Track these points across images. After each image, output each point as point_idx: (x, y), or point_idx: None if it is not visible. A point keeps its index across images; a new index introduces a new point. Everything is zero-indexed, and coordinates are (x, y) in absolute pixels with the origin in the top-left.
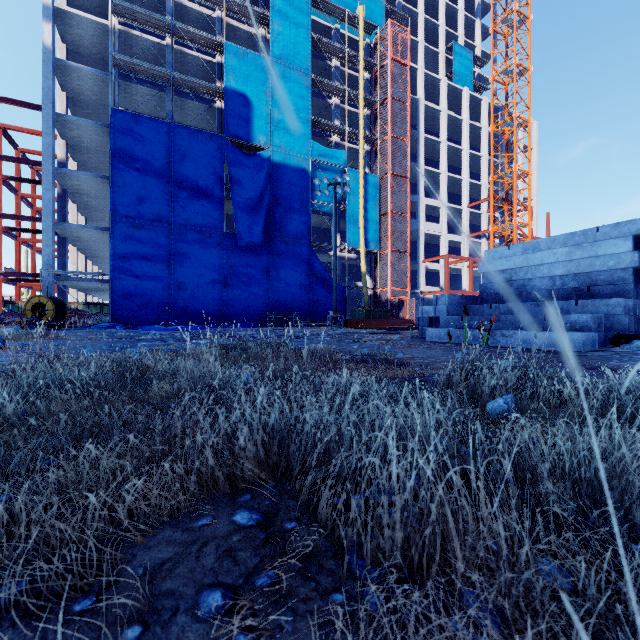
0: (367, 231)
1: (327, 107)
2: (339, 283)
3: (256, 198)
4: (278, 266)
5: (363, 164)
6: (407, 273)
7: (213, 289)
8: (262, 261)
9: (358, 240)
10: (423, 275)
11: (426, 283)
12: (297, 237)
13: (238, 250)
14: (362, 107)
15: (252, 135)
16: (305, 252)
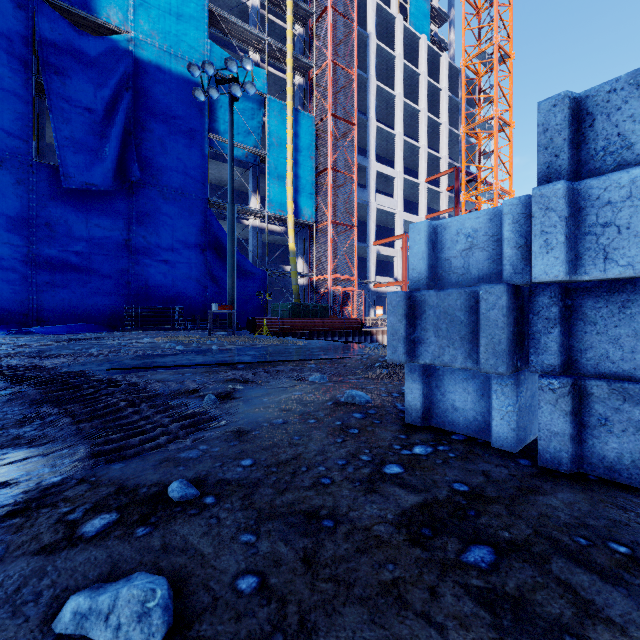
0: (298, 193)
1: (241, 11)
2: (258, 266)
3: (102, 111)
4: (148, 231)
5: (292, 94)
6: (354, 255)
7: (6, 262)
8: (116, 220)
9: (285, 204)
10: (374, 262)
11: (377, 274)
12: (183, 188)
13: (65, 196)
14: (290, 11)
15: (95, 2)
16: (198, 213)
